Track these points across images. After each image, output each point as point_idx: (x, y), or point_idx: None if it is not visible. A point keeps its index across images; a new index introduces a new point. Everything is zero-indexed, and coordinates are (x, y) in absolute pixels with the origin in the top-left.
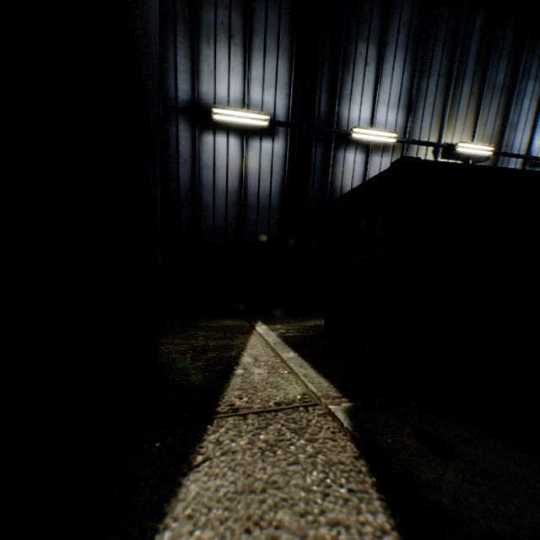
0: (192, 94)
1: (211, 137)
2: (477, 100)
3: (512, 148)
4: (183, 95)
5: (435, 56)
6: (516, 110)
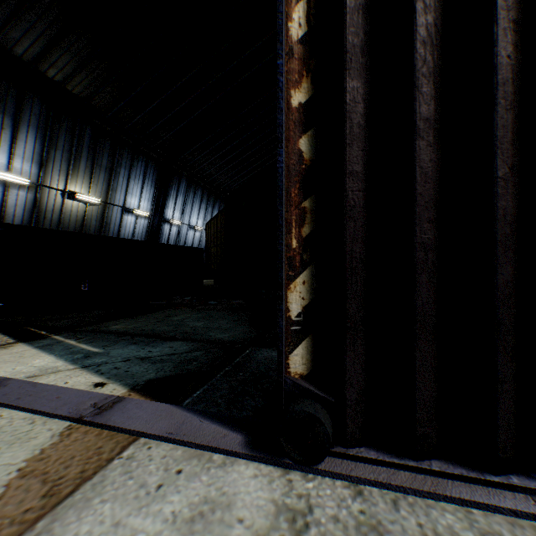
0: None
1: None
2: (92, 171)
3: (116, 201)
4: None
5: (61, 139)
6: (117, 182)
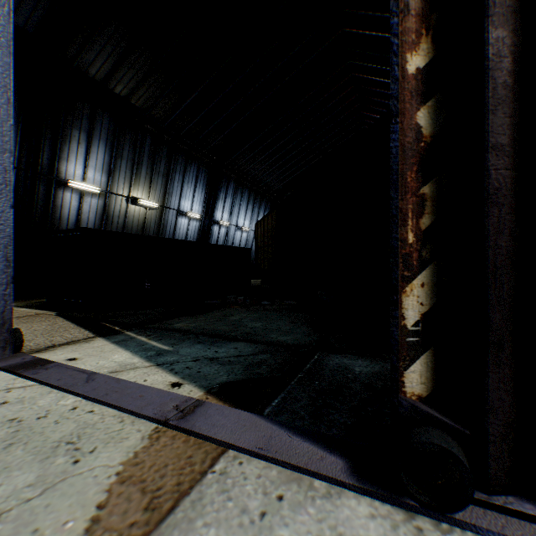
0: None
1: None
2: (151, 177)
3: (171, 205)
4: None
5: (125, 149)
6: (172, 186)
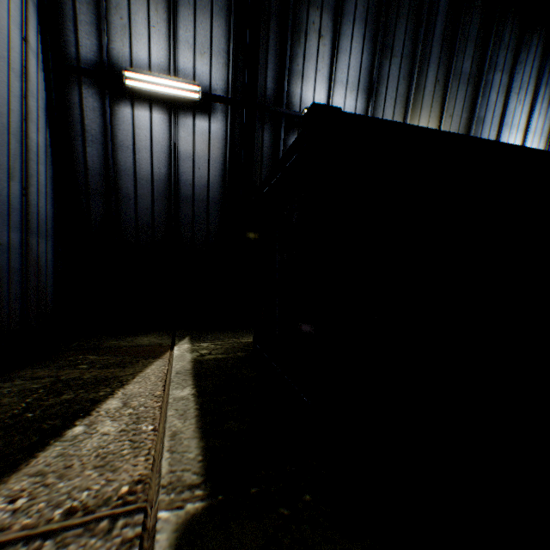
0: (100, 53)
1: (128, 109)
2: (444, 89)
3: None
4: (87, 53)
5: (398, 34)
6: (484, 103)
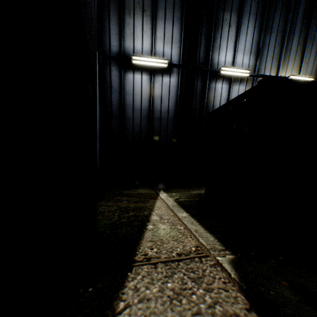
0: (120, 48)
1: (131, 75)
2: (302, 48)
3: None
4: (114, 49)
5: (275, 19)
6: None
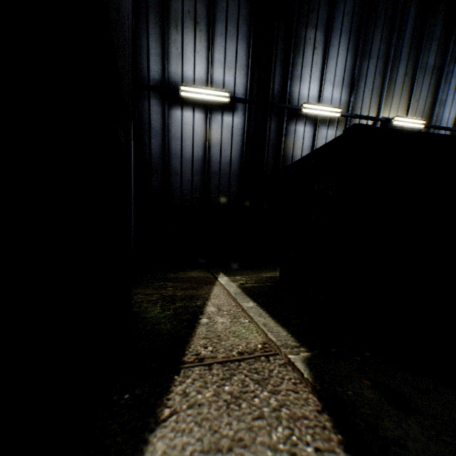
0: (162, 74)
1: (179, 111)
2: (411, 80)
3: (441, 122)
4: (154, 75)
5: (375, 41)
6: (445, 89)
